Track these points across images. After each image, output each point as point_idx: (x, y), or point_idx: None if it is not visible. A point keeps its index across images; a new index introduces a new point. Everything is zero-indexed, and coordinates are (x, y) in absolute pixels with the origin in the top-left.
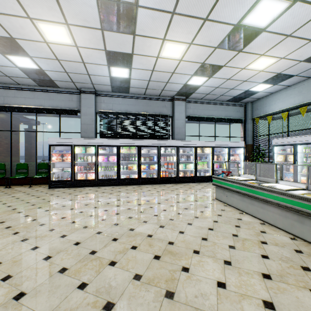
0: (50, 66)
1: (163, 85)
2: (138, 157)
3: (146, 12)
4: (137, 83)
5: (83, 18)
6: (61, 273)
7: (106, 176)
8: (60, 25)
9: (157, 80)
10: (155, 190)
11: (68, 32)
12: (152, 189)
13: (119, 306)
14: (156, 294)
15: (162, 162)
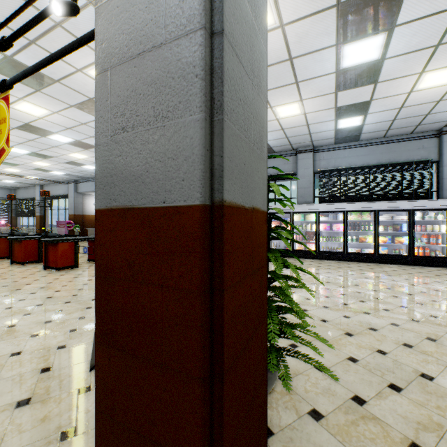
0: (273, 137)
1: (419, 119)
2: (375, 225)
3: (395, 60)
4: (373, 127)
5: (318, 91)
6: (325, 308)
7: (328, 248)
8: (294, 103)
9: (408, 116)
10: (404, 271)
11: (299, 106)
12: (400, 270)
13: (382, 331)
14: (415, 335)
15: (416, 233)
